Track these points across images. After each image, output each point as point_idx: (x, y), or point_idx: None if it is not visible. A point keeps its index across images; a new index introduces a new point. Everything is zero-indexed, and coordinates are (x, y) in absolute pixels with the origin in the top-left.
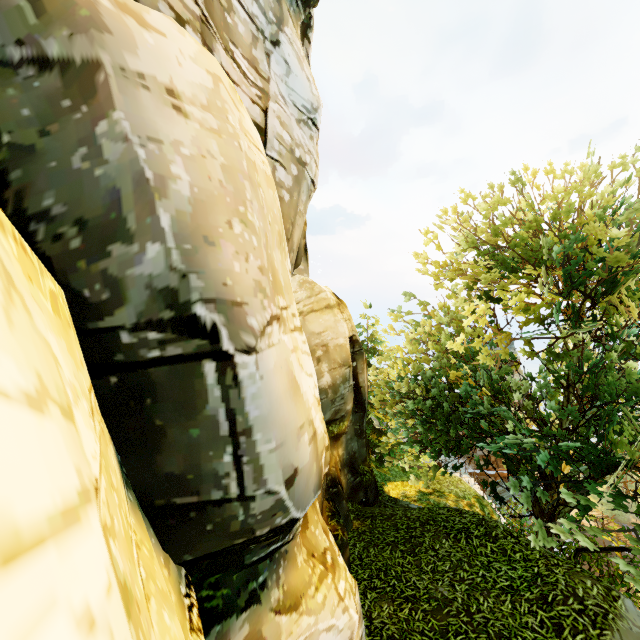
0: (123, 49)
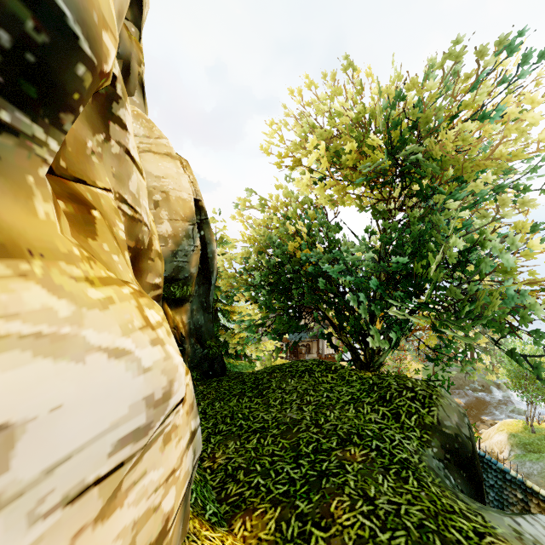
0: None
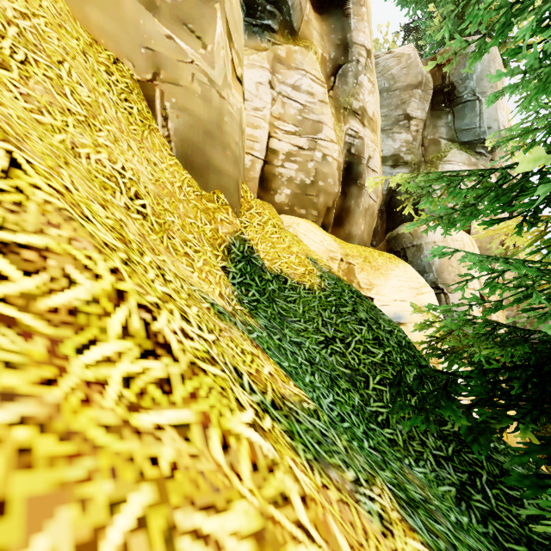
0: (425, 239)
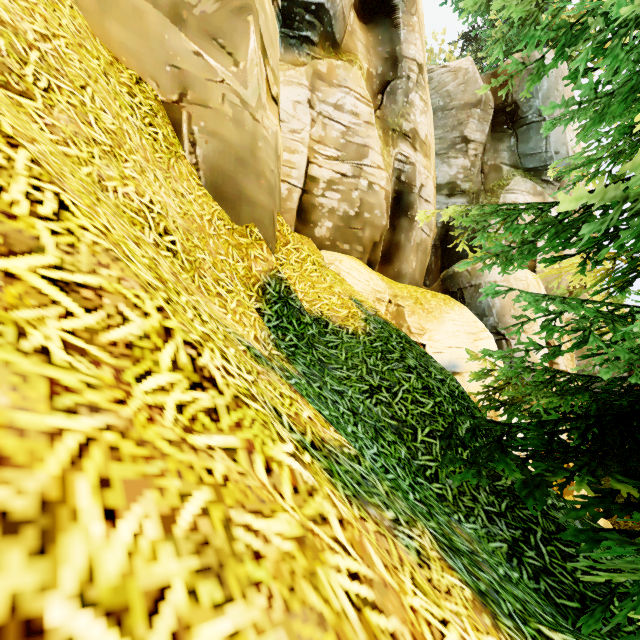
0: (485, 278)
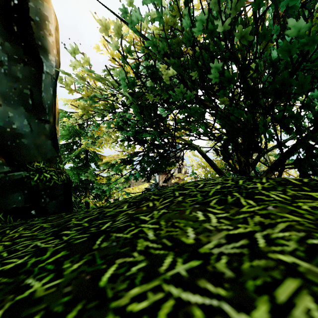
0: None
